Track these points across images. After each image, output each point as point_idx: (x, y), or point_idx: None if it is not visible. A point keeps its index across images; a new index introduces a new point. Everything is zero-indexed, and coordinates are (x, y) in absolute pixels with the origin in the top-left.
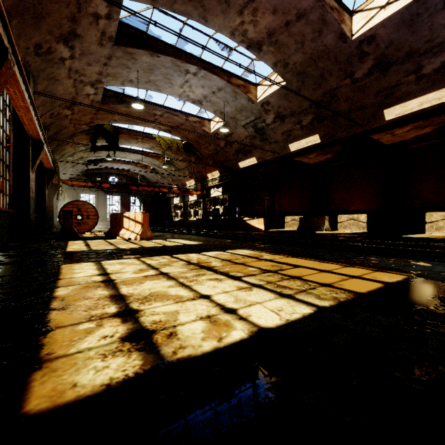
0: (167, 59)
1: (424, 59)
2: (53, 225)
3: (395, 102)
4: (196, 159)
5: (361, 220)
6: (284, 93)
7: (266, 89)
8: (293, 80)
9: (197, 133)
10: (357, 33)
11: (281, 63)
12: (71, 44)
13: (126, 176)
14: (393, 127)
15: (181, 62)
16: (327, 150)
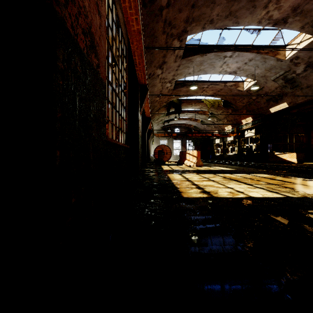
0: (211, 54)
1: None
2: (150, 158)
3: None
4: (232, 111)
5: None
6: None
7: (295, 47)
8: None
9: (232, 92)
10: None
11: (309, 24)
12: (162, 67)
13: (184, 127)
14: None
15: (220, 53)
16: None
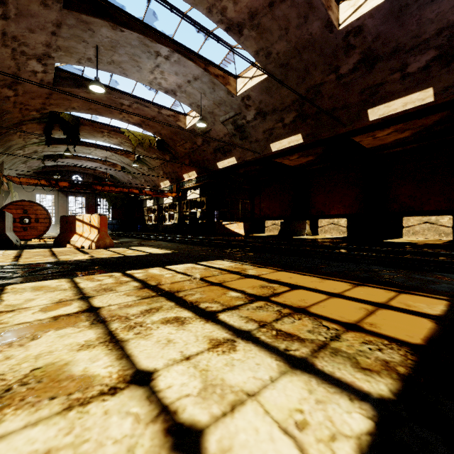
0: (133, 35)
1: (410, 56)
2: None
3: (380, 102)
4: (171, 158)
5: (342, 225)
6: (266, 87)
7: (247, 81)
8: (276, 72)
9: (171, 128)
10: (344, 23)
11: (264, 52)
12: None
13: (93, 176)
14: (376, 129)
15: (150, 41)
16: (309, 152)
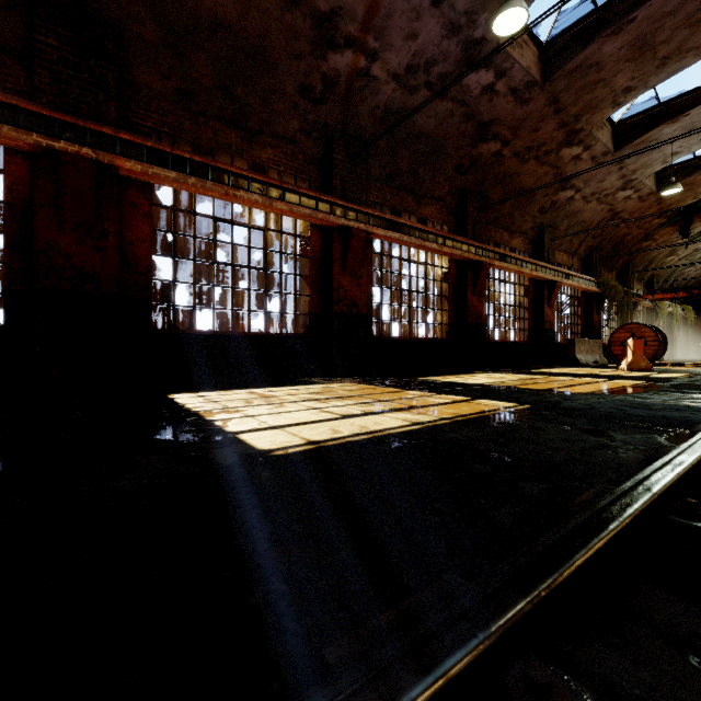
0: None
1: None
2: None
3: None
4: None
5: None
6: None
7: None
8: None
9: None
10: None
11: None
12: (569, 186)
13: None
14: None
15: None
16: None
